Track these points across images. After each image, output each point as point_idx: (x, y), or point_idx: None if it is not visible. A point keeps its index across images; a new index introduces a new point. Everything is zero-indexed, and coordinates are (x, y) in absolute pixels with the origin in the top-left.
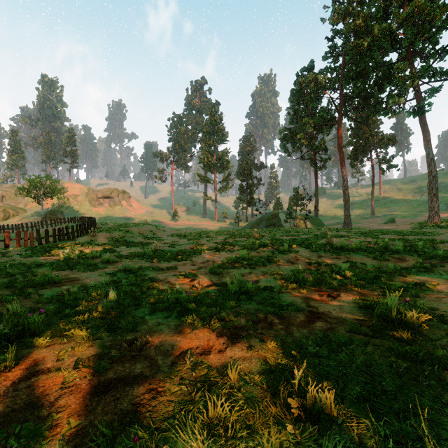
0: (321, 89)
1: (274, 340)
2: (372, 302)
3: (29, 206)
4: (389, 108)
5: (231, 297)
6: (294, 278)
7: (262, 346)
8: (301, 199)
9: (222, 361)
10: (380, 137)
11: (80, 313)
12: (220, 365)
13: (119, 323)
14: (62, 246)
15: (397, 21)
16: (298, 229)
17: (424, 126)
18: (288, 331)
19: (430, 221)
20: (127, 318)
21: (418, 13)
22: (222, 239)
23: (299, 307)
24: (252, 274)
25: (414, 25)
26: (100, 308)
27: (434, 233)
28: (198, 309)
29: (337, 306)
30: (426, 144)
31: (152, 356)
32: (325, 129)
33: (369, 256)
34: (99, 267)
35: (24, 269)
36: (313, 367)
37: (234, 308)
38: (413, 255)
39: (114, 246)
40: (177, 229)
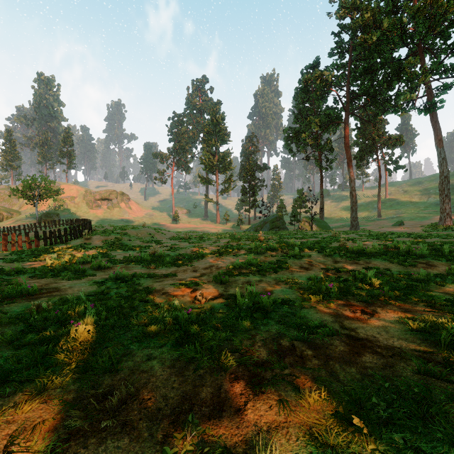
0: (327, 87)
1: (313, 388)
2: (425, 322)
3: (23, 208)
4: (400, 104)
5: (243, 315)
6: (314, 288)
7: (298, 400)
8: (305, 201)
9: (243, 432)
10: (387, 137)
11: (45, 342)
12: (241, 442)
13: (94, 358)
14: (52, 249)
15: (409, 13)
16: (304, 232)
17: (436, 124)
18: (329, 370)
19: (442, 223)
20: (107, 349)
21: (430, 5)
22: (225, 242)
23: (334, 330)
24: (263, 283)
25: (425, 20)
26: (73, 333)
27: (452, 236)
28: (202, 333)
29: (379, 327)
30: (438, 143)
31: (135, 422)
32: (332, 127)
33: (392, 261)
34: (88, 273)
35: (2, 277)
36: (392, 450)
37: (249, 330)
38: (441, 259)
39: (109, 249)
40: (177, 232)
